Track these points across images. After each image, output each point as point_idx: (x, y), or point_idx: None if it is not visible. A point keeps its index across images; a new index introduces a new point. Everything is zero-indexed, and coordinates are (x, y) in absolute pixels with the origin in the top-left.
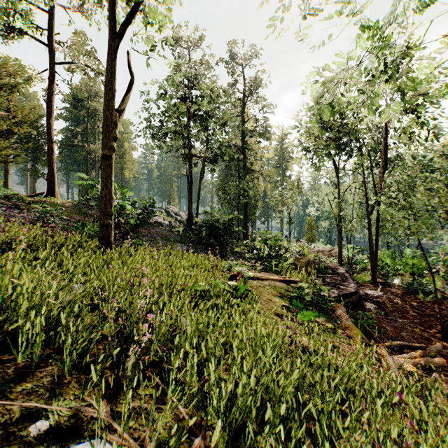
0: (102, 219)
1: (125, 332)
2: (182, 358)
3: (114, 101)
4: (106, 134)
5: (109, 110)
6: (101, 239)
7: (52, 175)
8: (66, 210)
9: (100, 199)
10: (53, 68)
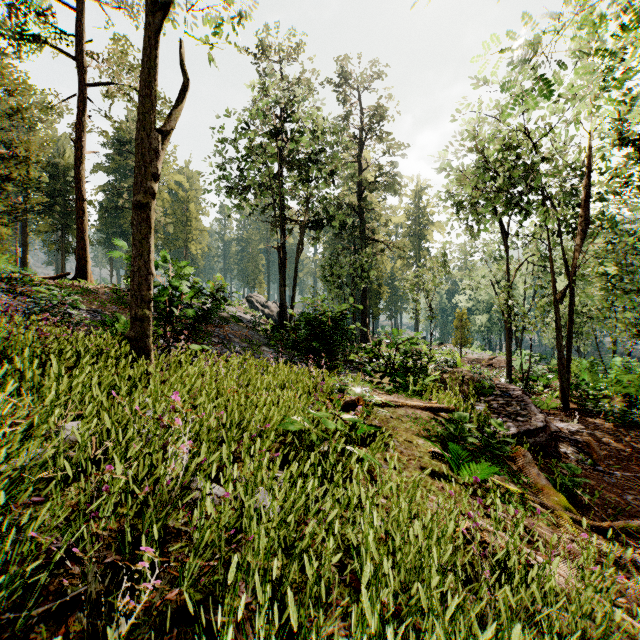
0: (134, 308)
1: (141, 525)
2: (250, 590)
3: (154, 115)
4: (140, 169)
5: (146, 129)
6: (133, 341)
7: (82, 248)
8: (99, 298)
9: (131, 275)
10: (85, 93)
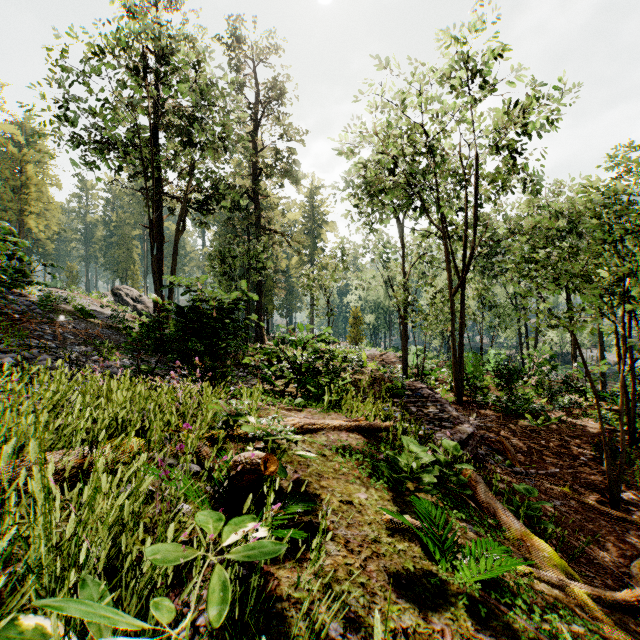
0: None
1: None
2: None
3: None
4: None
5: None
6: None
7: None
8: None
9: None
10: None
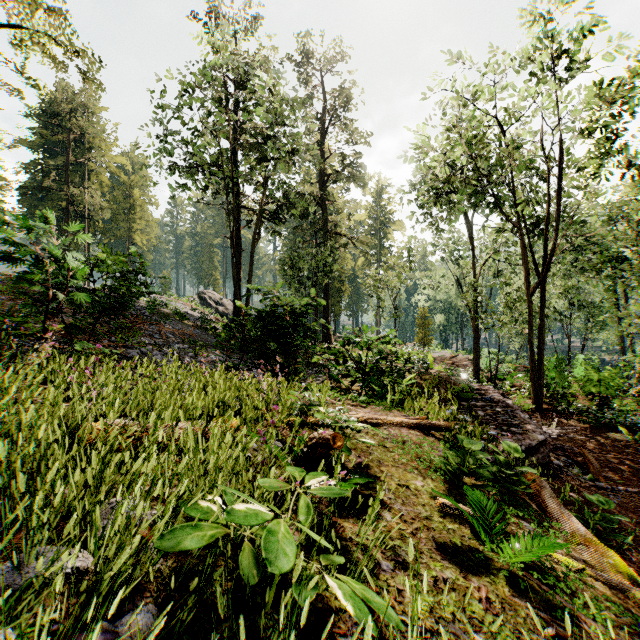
0: None
1: None
2: None
3: None
4: None
5: None
6: None
7: None
8: None
9: None
10: None
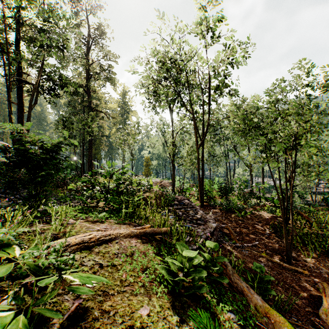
0: None
1: None
2: None
3: None
4: None
5: None
6: None
7: None
8: None
9: None
10: None
